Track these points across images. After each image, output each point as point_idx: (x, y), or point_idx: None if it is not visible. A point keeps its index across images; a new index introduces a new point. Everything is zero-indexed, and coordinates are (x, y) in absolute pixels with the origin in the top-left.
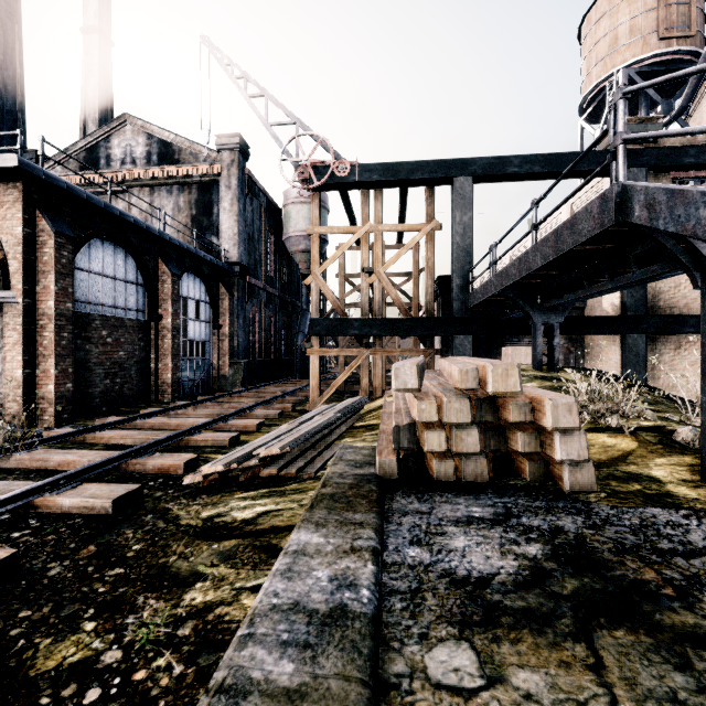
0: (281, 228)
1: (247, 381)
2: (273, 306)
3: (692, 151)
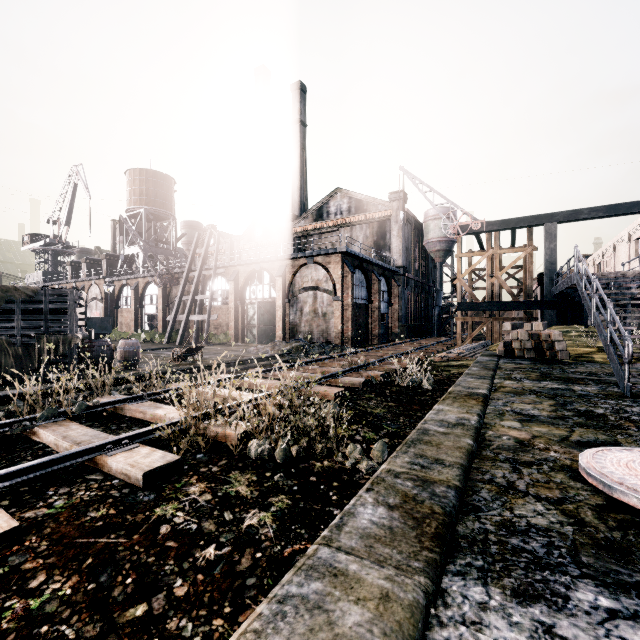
0: (422, 236)
1: (407, 336)
2: (417, 289)
3: None
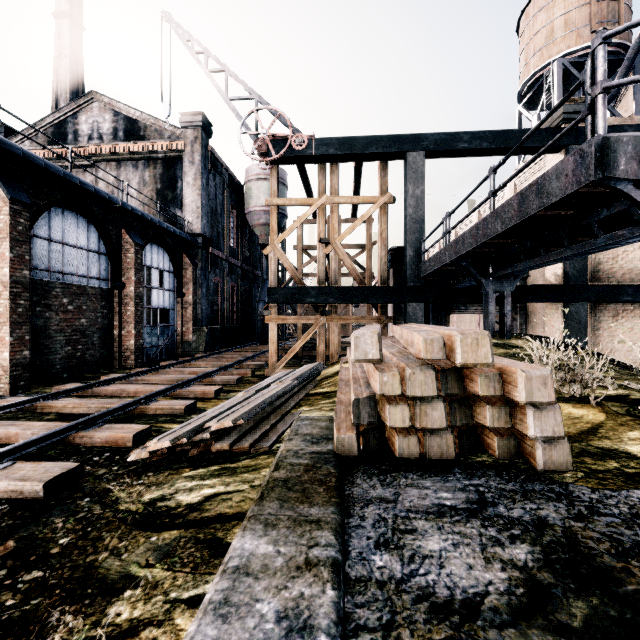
0: (243, 203)
1: (210, 346)
2: (235, 276)
3: (629, 130)
